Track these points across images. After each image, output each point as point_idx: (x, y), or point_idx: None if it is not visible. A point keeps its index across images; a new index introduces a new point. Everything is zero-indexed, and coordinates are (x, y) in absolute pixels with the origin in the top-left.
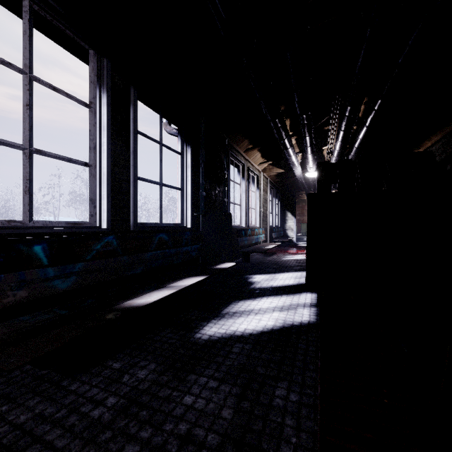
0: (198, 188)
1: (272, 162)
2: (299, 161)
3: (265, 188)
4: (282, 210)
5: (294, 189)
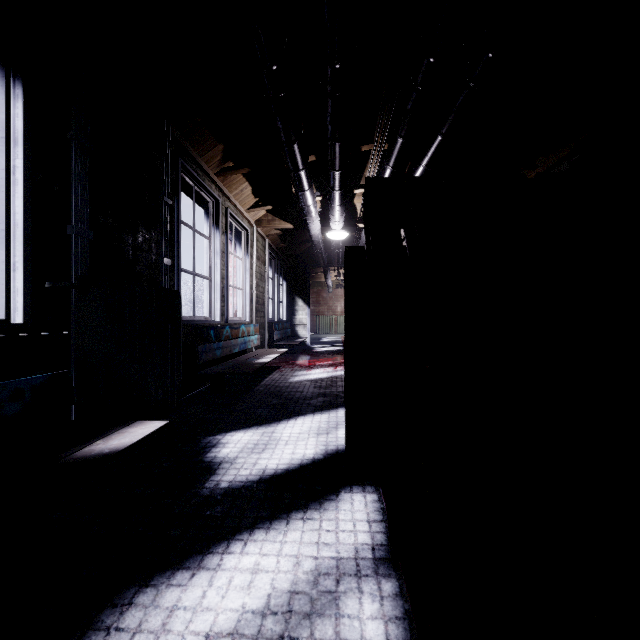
0: (68, 217)
1: (273, 210)
2: (318, 209)
3: (262, 255)
4: (289, 294)
5: (307, 263)
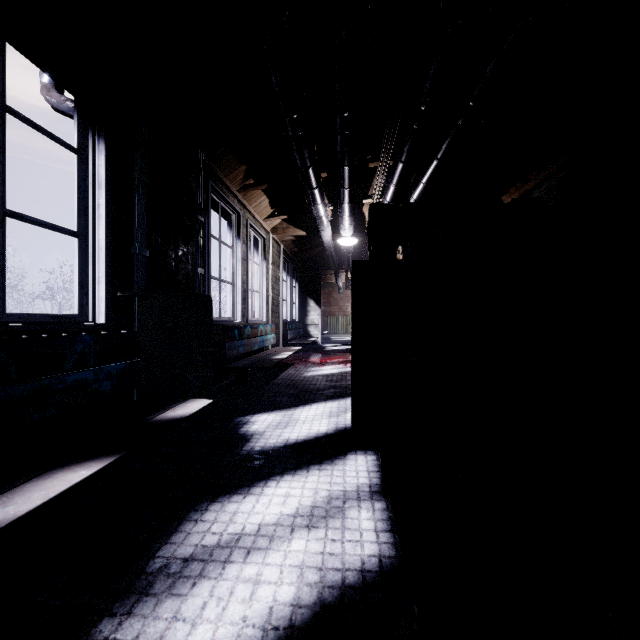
0: (131, 240)
1: (288, 218)
2: (329, 218)
3: (277, 260)
4: (301, 296)
5: (319, 266)
